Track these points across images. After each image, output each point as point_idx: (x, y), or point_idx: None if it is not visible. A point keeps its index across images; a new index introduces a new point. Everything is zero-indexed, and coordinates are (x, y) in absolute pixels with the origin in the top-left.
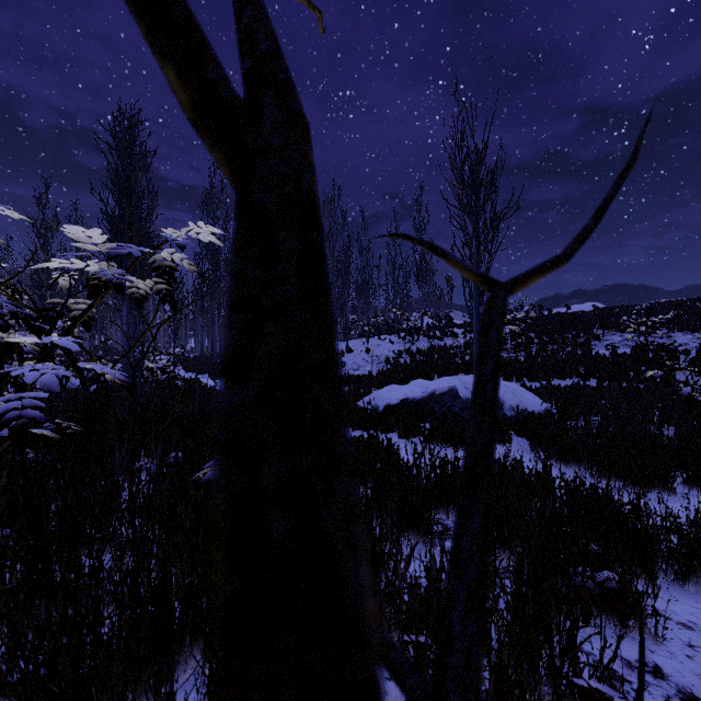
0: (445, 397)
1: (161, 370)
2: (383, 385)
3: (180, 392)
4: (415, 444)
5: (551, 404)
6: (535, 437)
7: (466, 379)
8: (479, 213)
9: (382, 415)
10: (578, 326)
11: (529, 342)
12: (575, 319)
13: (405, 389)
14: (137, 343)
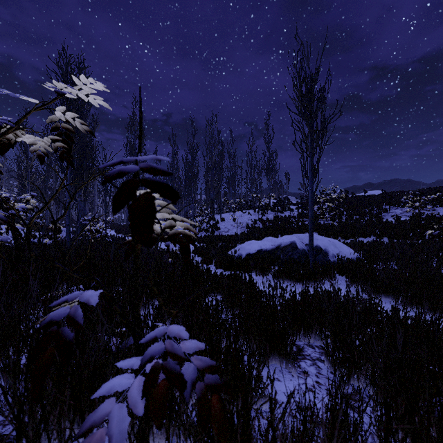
0: (287, 248)
1: (97, 231)
2: (245, 241)
3: (90, 240)
4: (269, 280)
5: (360, 253)
6: (352, 276)
7: (301, 236)
8: (313, 117)
9: (244, 261)
10: (372, 204)
11: (340, 213)
12: (371, 198)
13: (260, 243)
14: (51, 199)
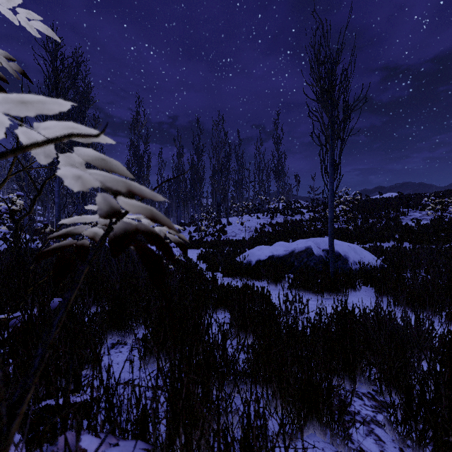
0: (302, 254)
1: None
2: (253, 246)
3: None
4: (286, 293)
5: (382, 260)
6: (380, 286)
7: (317, 241)
8: (334, 104)
9: (254, 268)
10: (389, 206)
11: (355, 217)
12: (387, 201)
13: (271, 248)
14: None
